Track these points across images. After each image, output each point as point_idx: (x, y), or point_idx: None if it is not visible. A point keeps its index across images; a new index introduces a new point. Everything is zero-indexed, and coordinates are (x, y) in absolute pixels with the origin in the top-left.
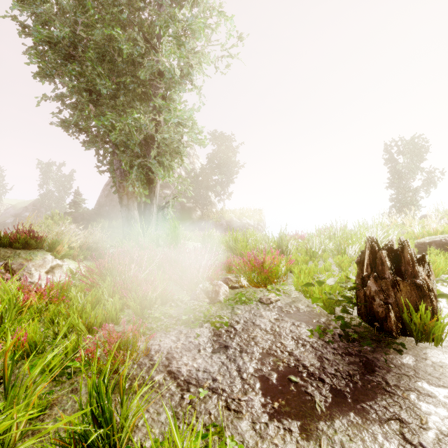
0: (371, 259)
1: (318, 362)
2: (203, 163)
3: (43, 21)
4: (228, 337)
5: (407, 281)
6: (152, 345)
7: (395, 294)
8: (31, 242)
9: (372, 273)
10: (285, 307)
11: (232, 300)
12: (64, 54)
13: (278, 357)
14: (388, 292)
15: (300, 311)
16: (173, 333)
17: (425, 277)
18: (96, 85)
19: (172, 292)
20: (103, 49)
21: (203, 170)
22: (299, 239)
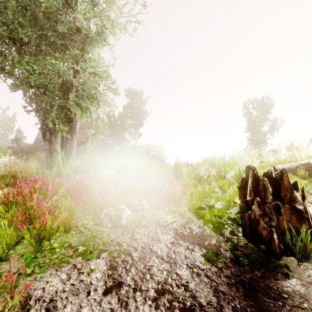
0: (254, 185)
1: (214, 298)
2: (120, 111)
3: None
4: (124, 269)
5: (286, 206)
6: (36, 290)
7: (276, 217)
8: None
9: (255, 198)
10: (180, 229)
11: (133, 223)
12: None
13: (174, 294)
14: (271, 216)
15: (193, 233)
16: (65, 269)
17: (302, 202)
18: (17, 33)
19: (80, 217)
20: (25, 3)
21: (120, 116)
22: (189, 166)
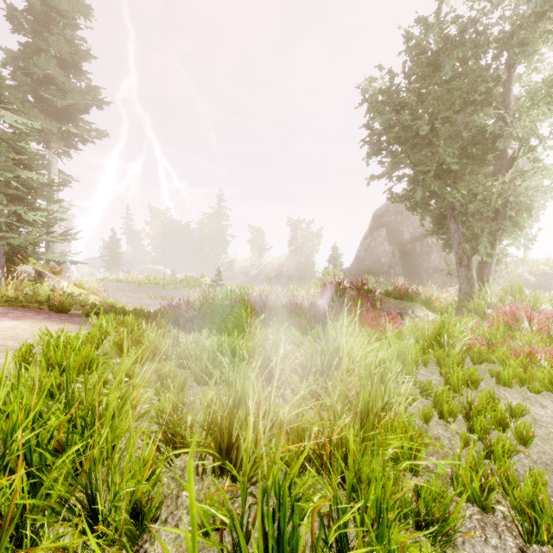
0: None
1: None
2: None
3: (390, 121)
4: None
5: None
6: None
7: None
8: (413, 297)
9: None
10: None
11: None
12: (411, 143)
13: None
14: None
15: None
16: None
17: None
18: (447, 164)
19: None
20: (451, 130)
21: None
22: None
